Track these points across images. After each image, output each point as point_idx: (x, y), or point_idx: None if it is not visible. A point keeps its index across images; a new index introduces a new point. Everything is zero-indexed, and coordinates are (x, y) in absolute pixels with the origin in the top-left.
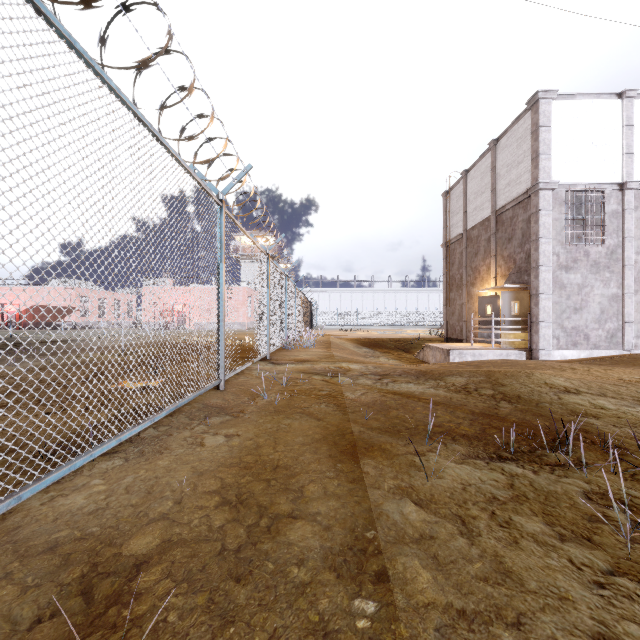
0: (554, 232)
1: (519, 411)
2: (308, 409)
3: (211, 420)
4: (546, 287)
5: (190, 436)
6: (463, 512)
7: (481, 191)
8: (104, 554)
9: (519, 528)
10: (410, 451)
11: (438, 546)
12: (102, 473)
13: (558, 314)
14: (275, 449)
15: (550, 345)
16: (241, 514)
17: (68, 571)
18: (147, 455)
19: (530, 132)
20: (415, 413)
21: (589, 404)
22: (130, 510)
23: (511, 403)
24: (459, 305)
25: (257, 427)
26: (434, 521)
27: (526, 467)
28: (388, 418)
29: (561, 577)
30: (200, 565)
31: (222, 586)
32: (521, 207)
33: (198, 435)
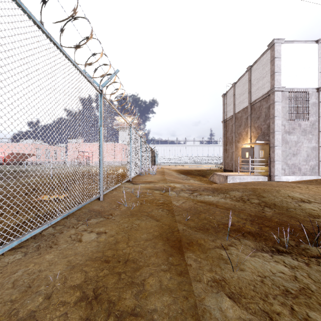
0: (282, 113)
1: (278, 214)
2: (151, 213)
3: (90, 221)
4: (278, 143)
5: (74, 234)
6: (268, 308)
7: (243, 93)
8: None
9: None
10: (217, 246)
11: None
12: (2, 267)
13: (284, 157)
14: (128, 244)
15: (280, 173)
16: (93, 312)
17: None
18: (41, 250)
19: (269, 61)
20: (215, 216)
21: (318, 209)
22: (7, 307)
23: (271, 208)
24: (231, 152)
25: (118, 226)
26: (248, 319)
27: (299, 260)
28: (200, 219)
29: None
30: None
31: None
32: (264, 101)
33: (79, 233)
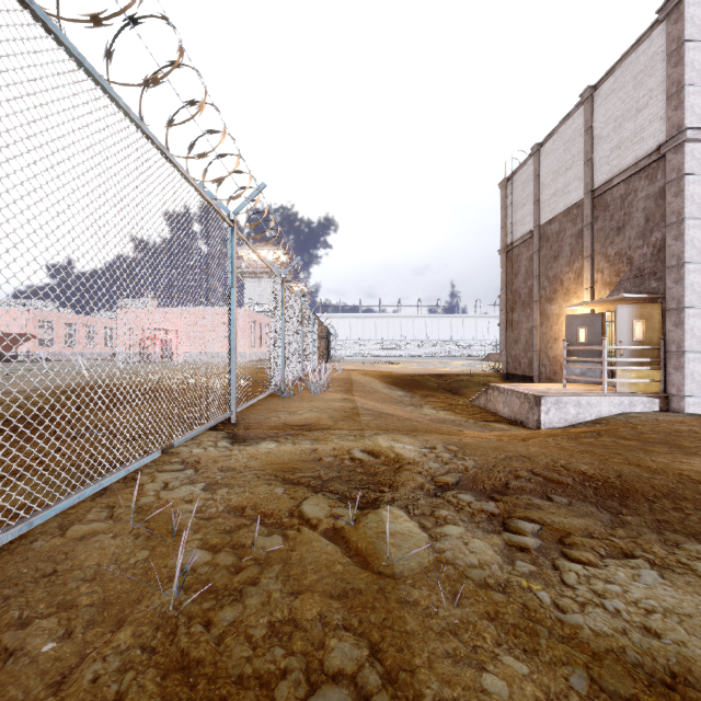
0: None
1: None
2: None
3: None
4: (695, 297)
5: None
6: None
7: (565, 167)
8: None
9: None
10: None
11: None
12: None
13: None
14: None
15: None
16: None
17: None
18: None
19: (663, 56)
20: None
21: None
22: None
23: None
24: (526, 329)
25: None
26: None
27: None
28: None
29: None
30: None
31: None
32: (643, 177)
33: None
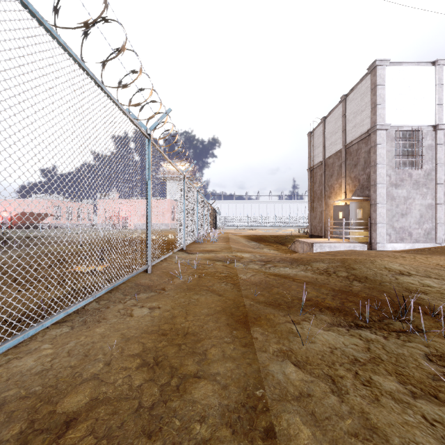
0: (387, 160)
1: (367, 288)
2: (212, 287)
3: (139, 296)
4: (381, 199)
5: (123, 308)
6: (332, 372)
7: (335, 131)
8: (41, 411)
9: (378, 387)
10: (288, 320)
11: (315, 403)
12: (51, 339)
13: (390, 218)
14: (186, 319)
15: (384, 240)
16: (156, 374)
17: (8, 428)
18: (88, 324)
19: (370, 89)
20: (291, 290)
21: (418, 283)
22: (69, 371)
23: (361, 282)
24: (319, 212)
25: (173, 301)
26: (310, 380)
27: (378, 333)
28: (271, 294)
29: (419, 433)
30: (119, 422)
31: (135, 443)
32: (363, 142)
33: (129, 308)
